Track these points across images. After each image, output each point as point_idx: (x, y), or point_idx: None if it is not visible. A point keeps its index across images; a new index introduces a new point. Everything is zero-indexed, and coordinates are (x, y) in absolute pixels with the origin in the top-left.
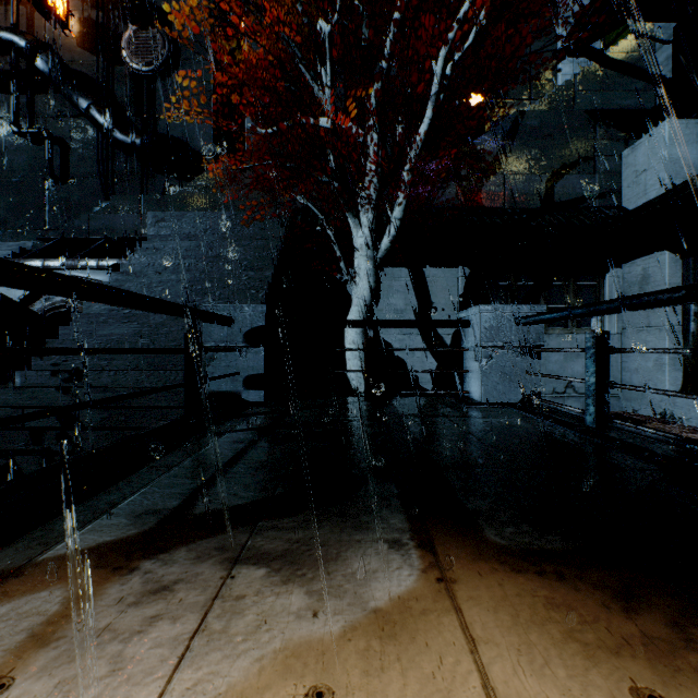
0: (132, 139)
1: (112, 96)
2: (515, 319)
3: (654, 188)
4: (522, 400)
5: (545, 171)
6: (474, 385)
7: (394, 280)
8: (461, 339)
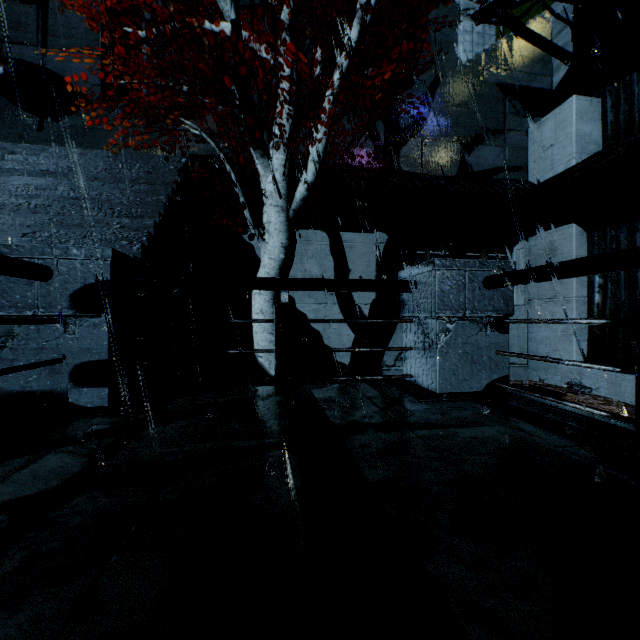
0: None
1: None
2: (479, 279)
3: (562, 162)
4: (487, 388)
5: (461, 140)
6: (423, 368)
7: (308, 244)
8: (401, 307)
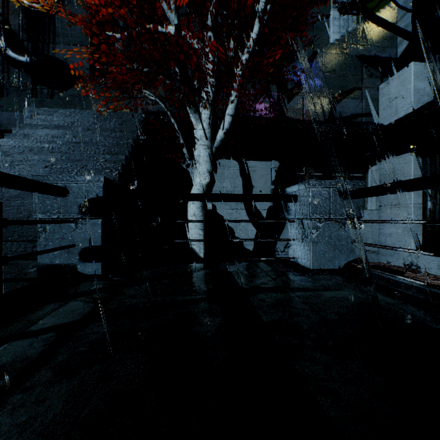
0: (22, 57)
1: (7, 24)
2: (339, 193)
3: (403, 109)
4: (345, 266)
5: (330, 95)
6: (302, 252)
7: (225, 169)
8: (287, 212)
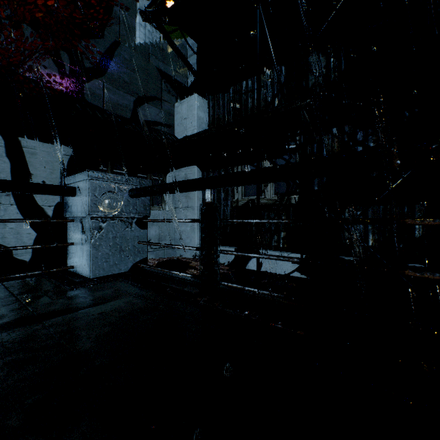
0: None
1: None
2: (126, 190)
3: (191, 129)
4: (132, 268)
5: (134, 95)
6: (82, 259)
7: None
8: (65, 209)
